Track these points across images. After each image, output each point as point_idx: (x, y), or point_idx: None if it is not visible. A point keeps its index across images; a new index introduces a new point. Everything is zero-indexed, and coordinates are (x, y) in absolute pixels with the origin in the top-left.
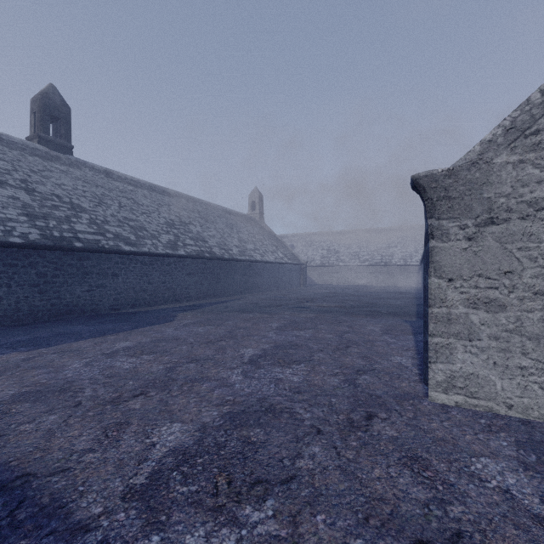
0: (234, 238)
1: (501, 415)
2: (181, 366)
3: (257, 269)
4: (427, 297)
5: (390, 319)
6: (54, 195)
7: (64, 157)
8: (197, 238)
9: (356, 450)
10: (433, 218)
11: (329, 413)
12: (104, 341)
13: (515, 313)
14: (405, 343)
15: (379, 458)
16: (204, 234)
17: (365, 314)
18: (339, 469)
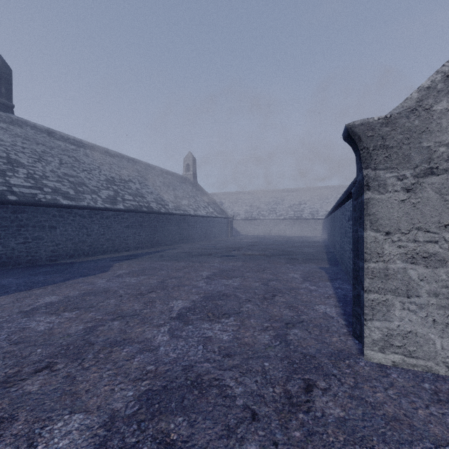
0: (170, 195)
1: (441, 375)
2: (103, 325)
3: (191, 222)
4: (362, 251)
5: (307, 266)
6: None
7: (4, 115)
8: (136, 194)
9: (301, 447)
10: (369, 169)
11: (263, 384)
12: (29, 295)
13: None
14: (325, 290)
15: None
16: (142, 190)
17: (284, 261)
18: None
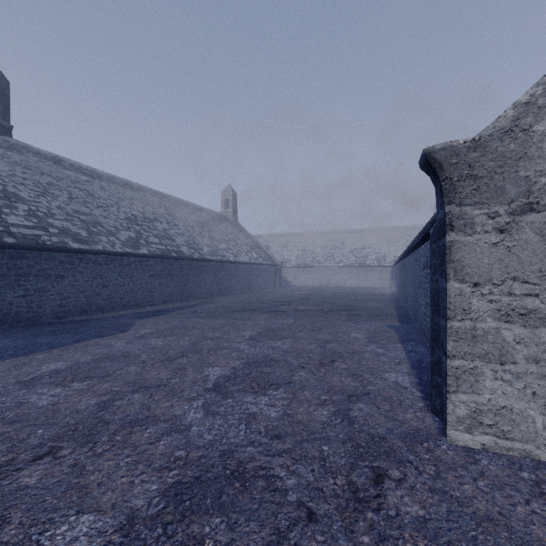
0: (205, 237)
1: (542, 462)
2: (122, 399)
3: (230, 270)
4: (444, 307)
5: (372, 323)
6: None
7: None
8: (163, 236)
9: None
10: (453, 204)
11: (322, 474)
12: (29, 361)
13: None
14: (396, 354)
15: None
16: (171, 231)
17: (345, 318)
18: None
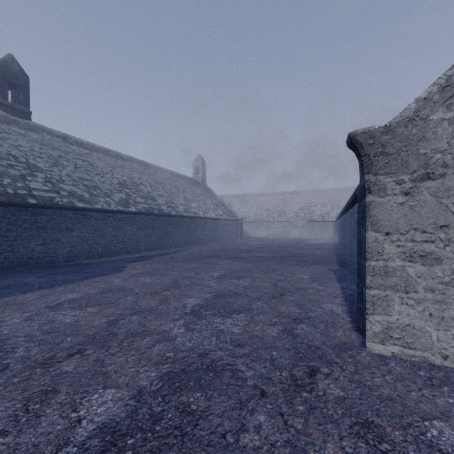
0: (180, 197)
1: (437, 365)
2: (124, 319)
3: (201, 225)
4: (364, 251)
5: (316, 267)
6: (10, 155)
7: (22, 121)
8: (147, 197)
9: (304, 417)
10: (371, 174)
11: (271, 369)
12: (52, 293)
13: (451, 266)
14: (333, 290)
15: (330, 427)
16: (153, 193)
17: (294, 263)
18: (289, 446)
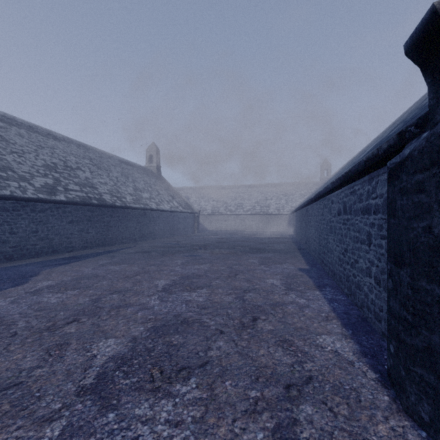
0: (129, 186)
1: None
2: None
3: (153, 217)
4: None
5: (284, 267)
6: None
7: None
8: (85, 184)
9: None
10: None
11: None
12: None
13: None
14: (319, 306)
15: None
16: (94, 180)
17: (258, 261)
18: None
